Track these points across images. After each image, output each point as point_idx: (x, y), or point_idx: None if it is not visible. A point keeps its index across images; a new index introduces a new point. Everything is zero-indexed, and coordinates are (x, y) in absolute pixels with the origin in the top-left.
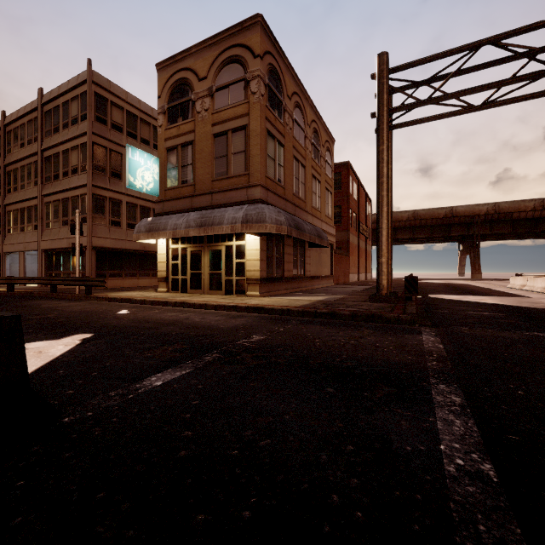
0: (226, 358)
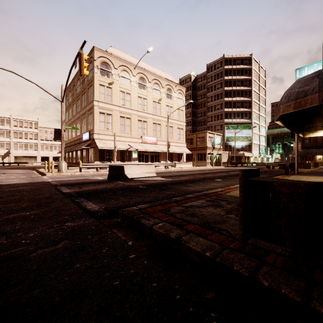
0: (125, 184)
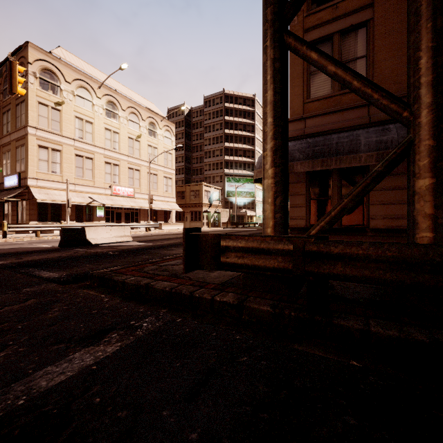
0: (88, 251)
